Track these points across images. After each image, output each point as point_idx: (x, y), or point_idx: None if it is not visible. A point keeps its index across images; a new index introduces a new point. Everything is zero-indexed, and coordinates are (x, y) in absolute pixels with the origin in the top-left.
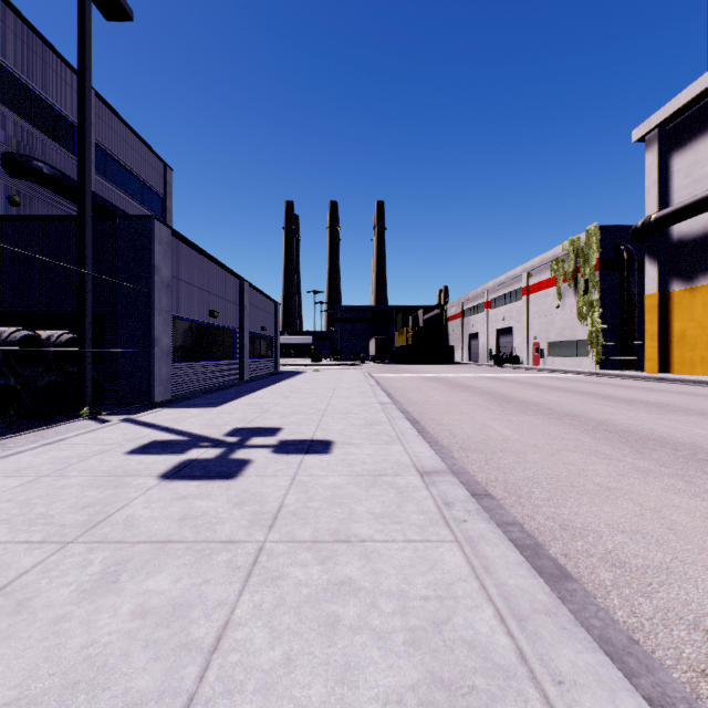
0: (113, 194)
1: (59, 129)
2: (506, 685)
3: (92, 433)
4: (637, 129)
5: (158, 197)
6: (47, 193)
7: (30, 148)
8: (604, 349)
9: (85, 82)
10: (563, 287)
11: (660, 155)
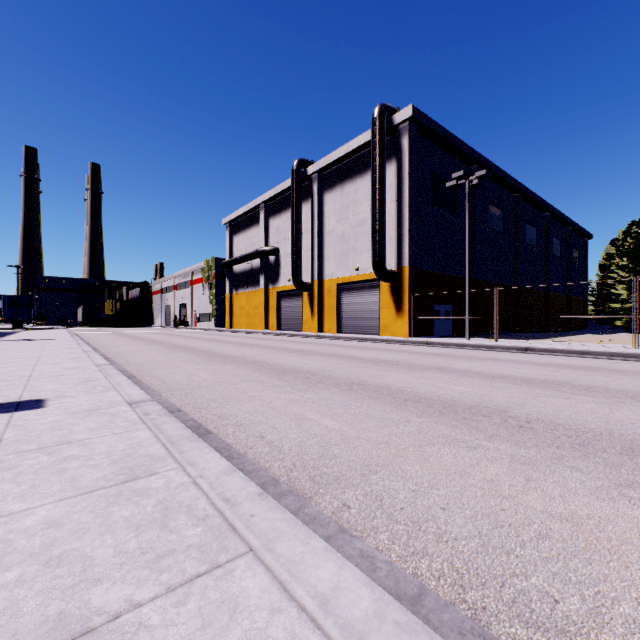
0: None
1: None
2: (73, 341)
3: None
4: (223, 220)
5: None
6: None
7: None
8: (218, 317)
9: None
10: (205, 284)
11: (230, 235)
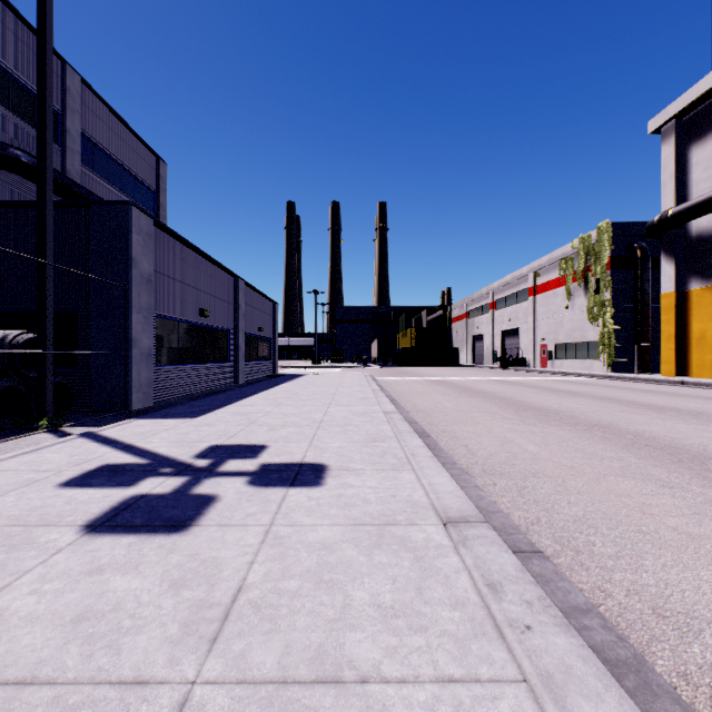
0: (101, 187)
1: None
2: None
3: (34, 453)
4: (653, 120)
5: (151, 192)
6: (26, 183)
7: (7, 135)
8: (616, 350)
9: (46, 44)
10: (573, 286)
11: (678, 147)
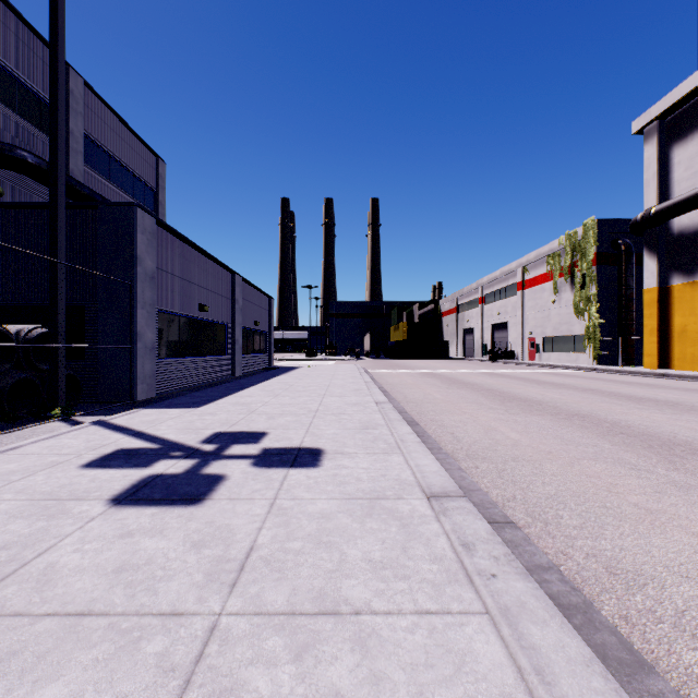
0: (103, 186)
1: (45, 119)
2: None
3: (53, 439)
4: (636, 121)
5: (150, 190)
6: (32, 183)
7: (14, 137)
8: (602, 344)
9: (58, 56)
10: (559, 281)
11: (660, 147)
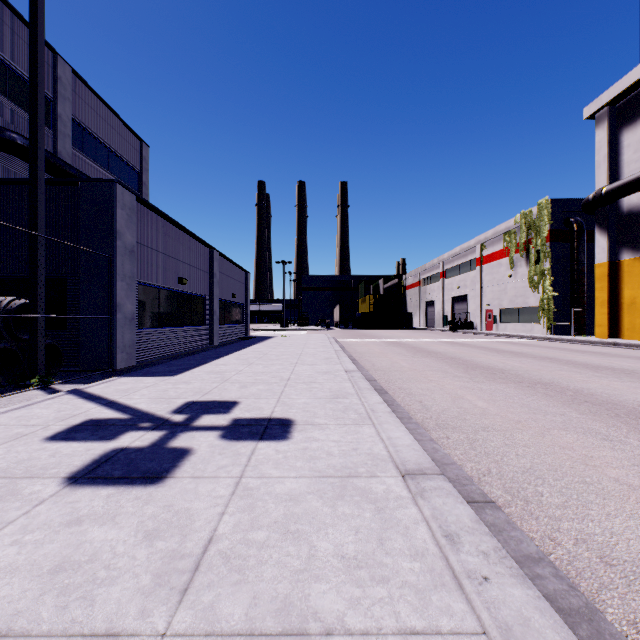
0: (90, 167)
1: None
2: None
3: (24, 408)
4: (588, 107)
5: (135, 172)
6: (22, 164)
7: (4, 120)
8: (555, 315)
9: (37, 35)
10: (515, 257)
11: (611, 131)
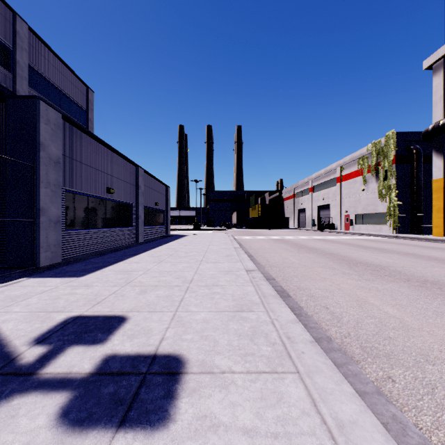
0: None
1: None
2: None
3: None
4: (427, 60)
5: (82, 110)
6: None
7: None
8: (399, 219)
9: None
10: (367, 176)
11: None
